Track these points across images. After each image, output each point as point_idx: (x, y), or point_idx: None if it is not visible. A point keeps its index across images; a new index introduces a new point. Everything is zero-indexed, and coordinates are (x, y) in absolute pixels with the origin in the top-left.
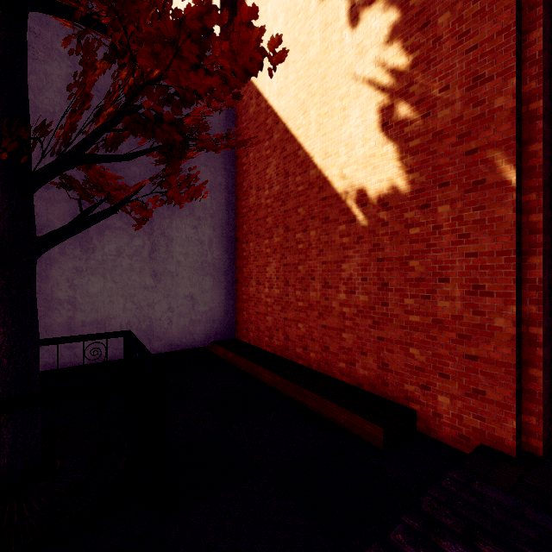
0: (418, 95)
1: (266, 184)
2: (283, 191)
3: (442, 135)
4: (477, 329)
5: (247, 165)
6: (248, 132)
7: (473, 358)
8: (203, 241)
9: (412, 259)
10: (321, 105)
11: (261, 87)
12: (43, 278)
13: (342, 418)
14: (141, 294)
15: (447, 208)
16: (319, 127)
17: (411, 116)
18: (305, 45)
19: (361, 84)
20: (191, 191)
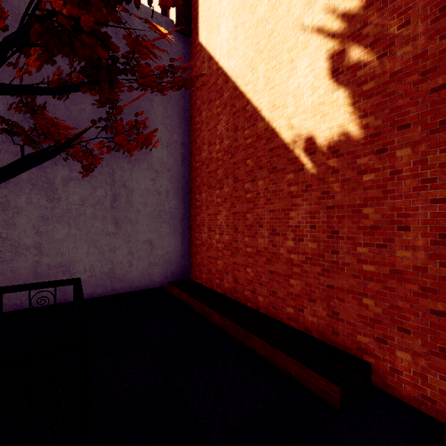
0: (373, 35)
1: (217, 139)
2: (232, 145)
3: (401, 74)
4: (445, 283)
5: (200, 123)
6: (201, 93)
7: (441, 314)
8: (161, 191)
9: (366, 206)
10: (268, 60)
11: (213, 51)
12: (10, 225)
13: (293, 370)
14: (103, 240)
15: (407, 151)
16: (267, 81)
17: (365, 58)
18: (253, 5)
19: (310, 33)
20: (141, 139)
